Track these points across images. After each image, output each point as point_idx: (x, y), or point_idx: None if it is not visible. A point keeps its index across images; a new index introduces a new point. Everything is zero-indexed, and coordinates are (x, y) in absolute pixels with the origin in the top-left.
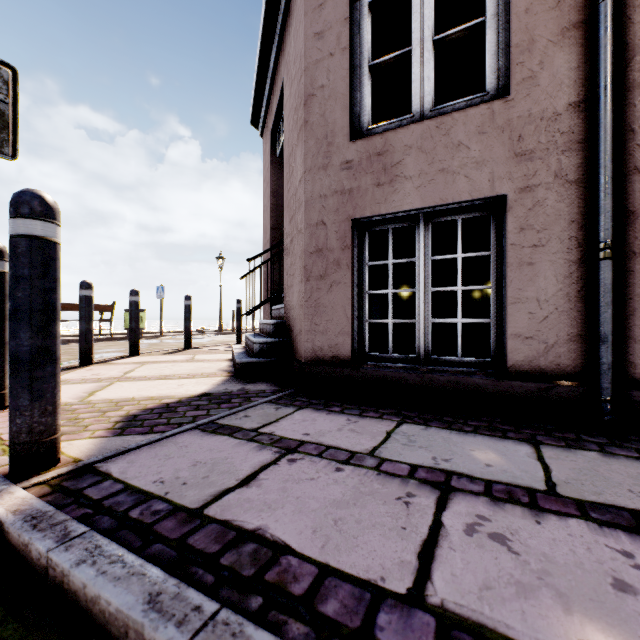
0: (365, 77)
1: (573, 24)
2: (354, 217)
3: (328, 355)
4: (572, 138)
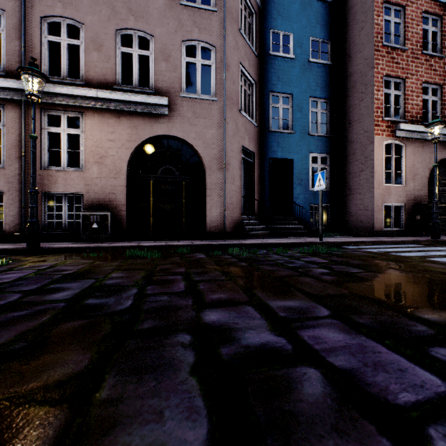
0: None
1: (19, 157)
2: None
3: None
4: (19, 181)
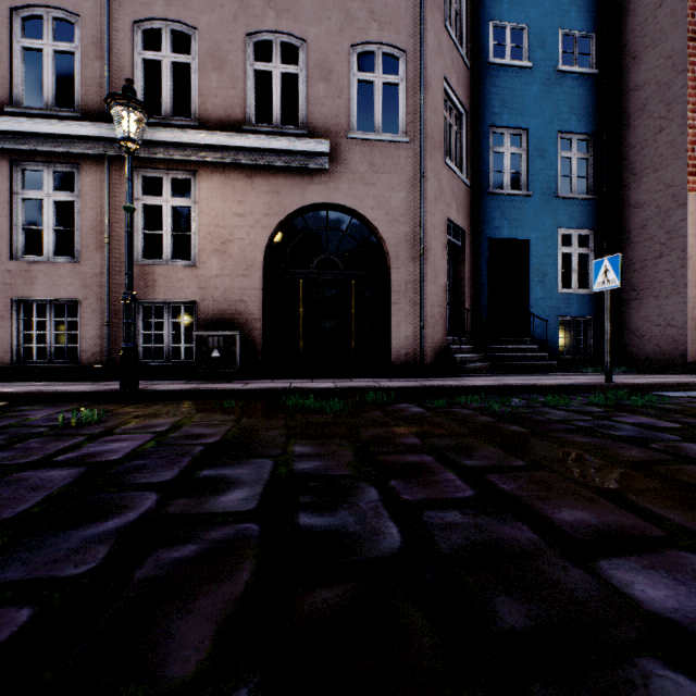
0: (21, 232)
1: (101, 246)
2: (13, 297)
3: None
4: (101, 284)
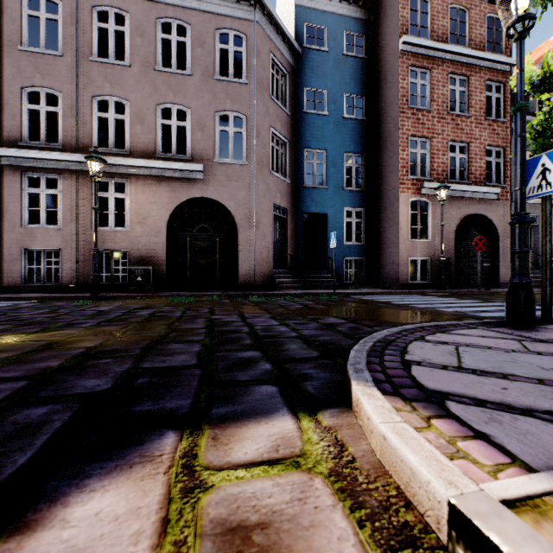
0: (27, 211)
1: (74, 219)
2: (23, 247)
3: (14, 283)
4: (74, 240)
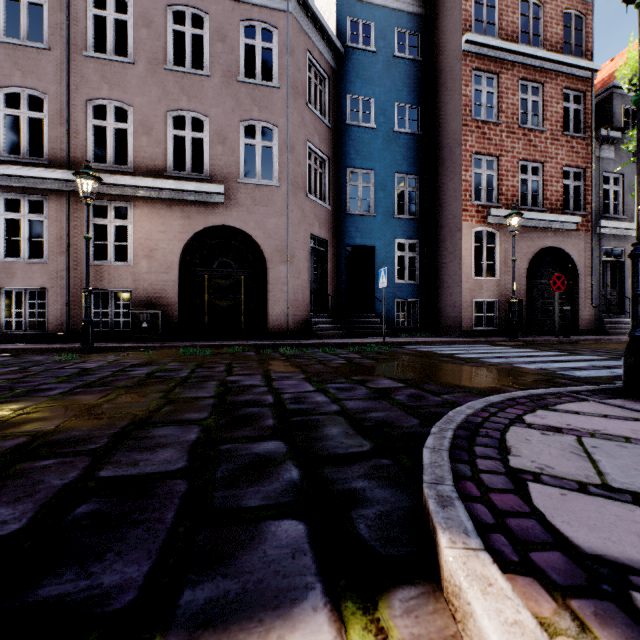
0: (4, 241)
1: (63, 252)
2: None
3: None
4: (63, 278)
